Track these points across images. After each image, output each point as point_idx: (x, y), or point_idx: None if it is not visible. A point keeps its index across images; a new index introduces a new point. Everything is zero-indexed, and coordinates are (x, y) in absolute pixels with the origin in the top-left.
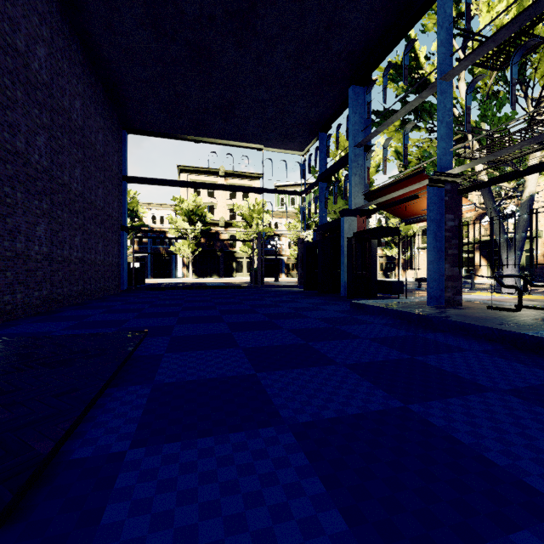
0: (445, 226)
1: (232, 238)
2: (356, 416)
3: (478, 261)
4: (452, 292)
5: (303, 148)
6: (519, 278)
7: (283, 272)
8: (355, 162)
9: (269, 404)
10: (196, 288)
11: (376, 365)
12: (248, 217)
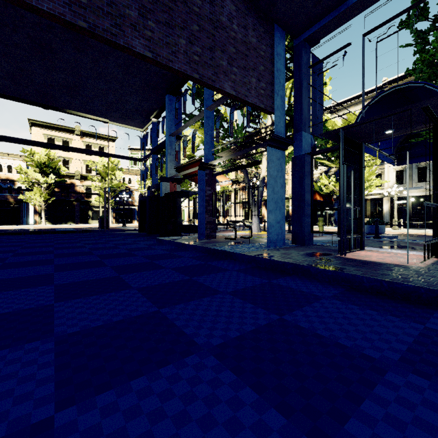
0: (206, 193)
1: (88, 189)
2: (91, 280)
3: (264, 212)
4: (210, 231)
5: (143, 126)
6: (259, 222)
7: (136, 219)
8: (170, 146)
9: (51, 280)
10: (44, 233)
11: (127, 265)
12: (103, 172)
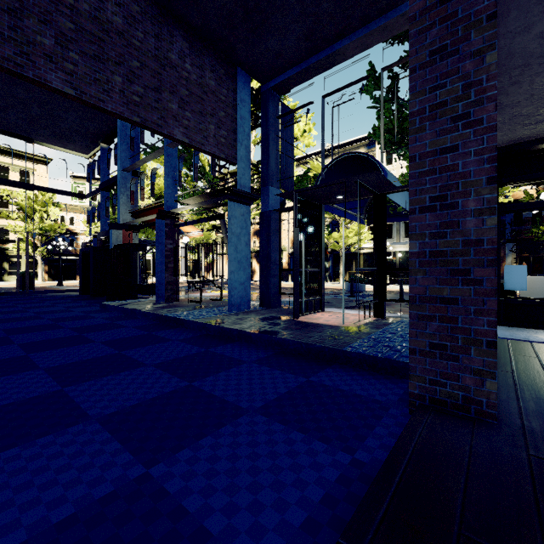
0: (166, 248)
1: (2, 231)
2: None
3: (255, 266)
4: (171, 293)
5: (88, 152)
6: None
7: None
8: (123, 184)
9: None
10: None
11: (44, 341)
12: (27, 208)
